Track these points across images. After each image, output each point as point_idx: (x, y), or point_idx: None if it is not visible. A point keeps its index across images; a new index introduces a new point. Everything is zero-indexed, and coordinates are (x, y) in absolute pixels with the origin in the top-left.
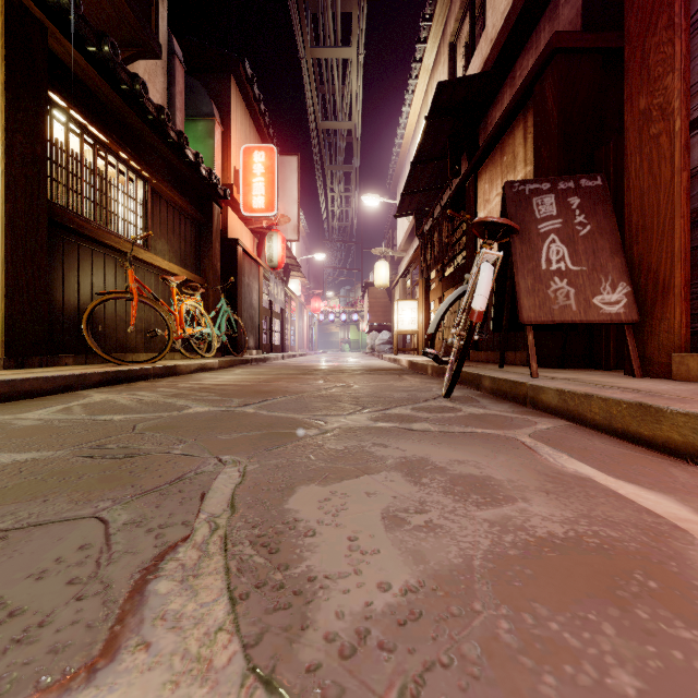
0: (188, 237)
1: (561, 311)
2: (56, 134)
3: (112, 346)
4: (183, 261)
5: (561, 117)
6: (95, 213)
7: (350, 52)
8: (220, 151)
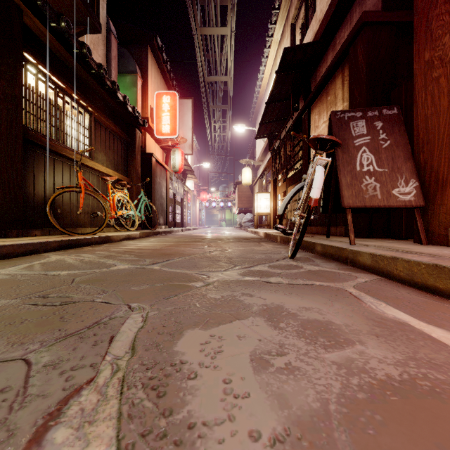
0: (119, 151)
1: (370, 199)
2: (30, 82)
3: (68, 223)
4: (116, 167)
5: (368, 68)
6: (56, 134)
7: (226, 31)
8: (141, 95)
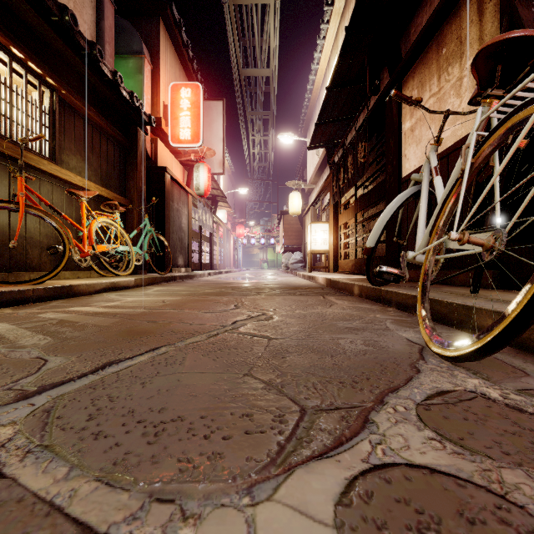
0: (110, 158)
1: None
2: None
3: (4, 263)
4: (105, 181)
5: None
6: None
7: None
8: (150, 87)
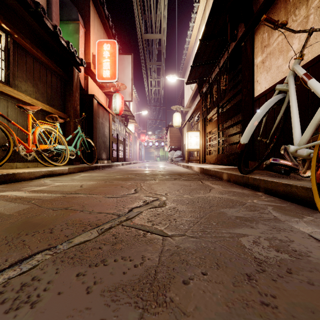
0: (54, 86)
1: None
2: None
3: None
4: (49, 101)
5: None
6: None
7: None
8: (83, 43)
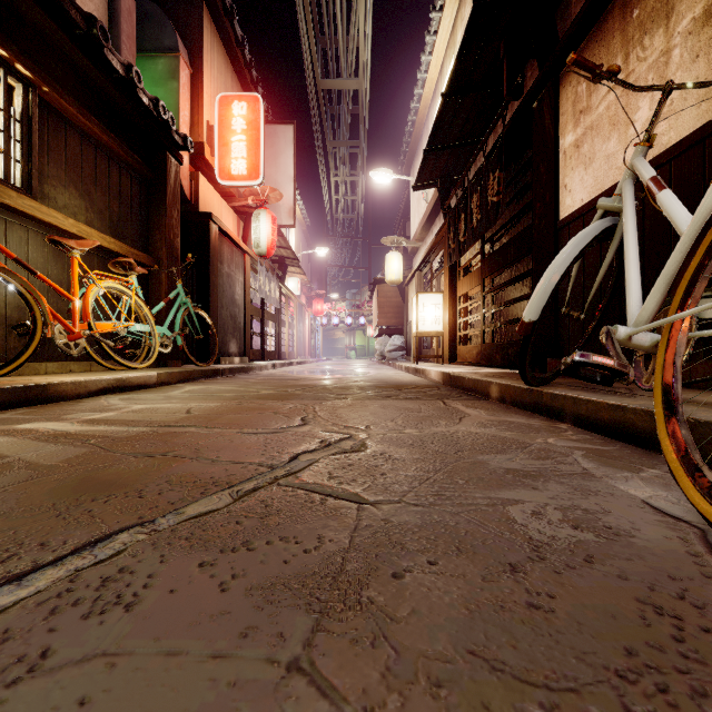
0: (125, 195)
1: None
2: None
3: None
4: (116, 228)
5: None
6: None
7: None
8: (189, 99)
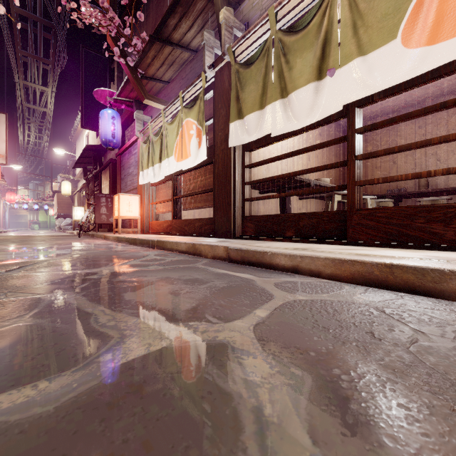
0: None
1: (103, 221)
2: None
3: None
4: None
5: (113, 176)
6: None
7: (48, 89)
8: None
